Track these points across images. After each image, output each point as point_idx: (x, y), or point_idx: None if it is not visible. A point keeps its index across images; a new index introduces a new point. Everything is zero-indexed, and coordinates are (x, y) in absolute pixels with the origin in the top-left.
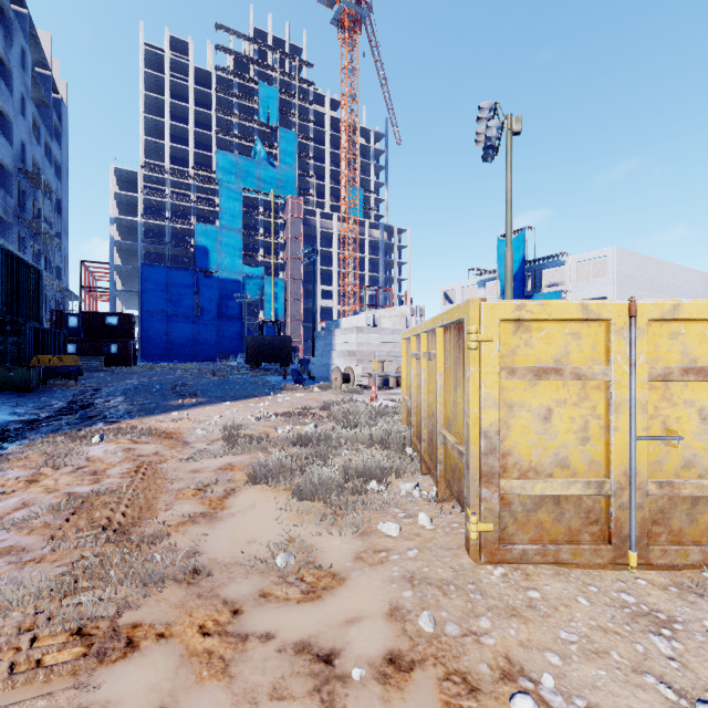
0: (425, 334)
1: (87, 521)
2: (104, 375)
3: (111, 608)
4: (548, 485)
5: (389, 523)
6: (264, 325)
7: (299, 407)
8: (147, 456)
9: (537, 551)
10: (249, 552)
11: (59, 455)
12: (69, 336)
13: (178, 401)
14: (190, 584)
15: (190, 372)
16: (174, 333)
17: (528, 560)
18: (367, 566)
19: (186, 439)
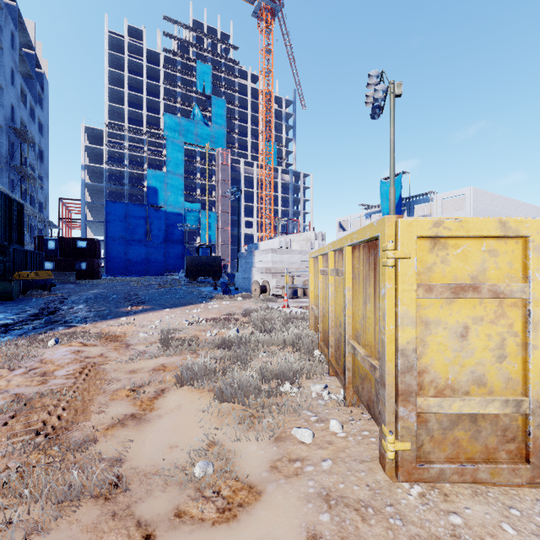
0: (332, 253)
1: (23, 425)
2: (74, 286)
3: (19, 534)
4: (465, 403)
5: (303, 430)
6: (200, 248)
7: (225, 313)
8: (93, 357)
9: (454, 470)
10: (170, 459)
11: (17, 356)
12: (48, 256)
13: (128, 308)
14: (107, 500)
15: (142, 284)
16: (131, 254)
17: (445, 479)
18: (283, 479)
19: (129, 342)
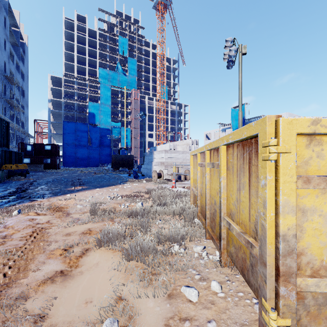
0: (208, 151)
1: None
2: (42, 174)
3: None
4: None
5: (190, 290)
6: (121, 150)
7: (134, 191)
8: (42, 224)
9: None
10: (84, 315)
11: None
12: (27, 155)
13: (72, 188)
14: None
15: (84, 172)
16: (78, 153)
17: None
18: None
19: (69, 211)
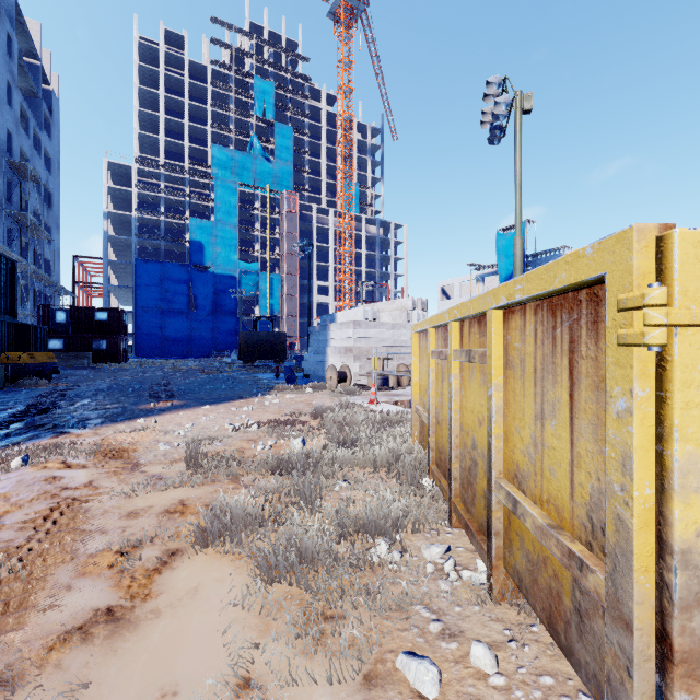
0: (456, 323)
1: None
2: (88, 372)
3: None
4: None
5: (420, 668)
6: (258, 321)
7: (287, 412)
8: (75, 488)
9: None
10: None
11: None
12: (56, 332)
13: (150, 404)
14: None
15: (179, 369)
16: (168, 329)
17: None
18: None
19: (139, 459)
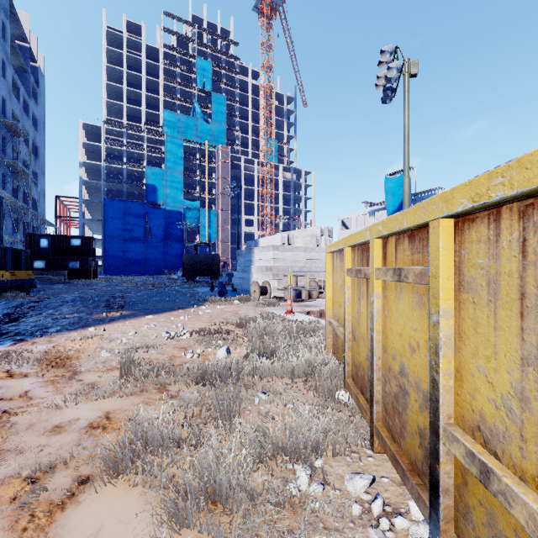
0: (379, 241)
1: None
2: (63, 287)
3: None
4: None
5: None
6: (198, 246)
7: (217, 322)
8: (9, 399)
9: None
10: None
11: None
12: (40, 255)
13: (103, 314)
14: None
15: (135, 284)
16: (129, 253)
17: None
18: None
19: (80, 367)
